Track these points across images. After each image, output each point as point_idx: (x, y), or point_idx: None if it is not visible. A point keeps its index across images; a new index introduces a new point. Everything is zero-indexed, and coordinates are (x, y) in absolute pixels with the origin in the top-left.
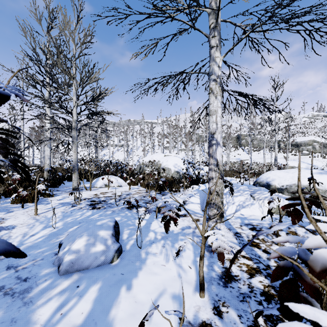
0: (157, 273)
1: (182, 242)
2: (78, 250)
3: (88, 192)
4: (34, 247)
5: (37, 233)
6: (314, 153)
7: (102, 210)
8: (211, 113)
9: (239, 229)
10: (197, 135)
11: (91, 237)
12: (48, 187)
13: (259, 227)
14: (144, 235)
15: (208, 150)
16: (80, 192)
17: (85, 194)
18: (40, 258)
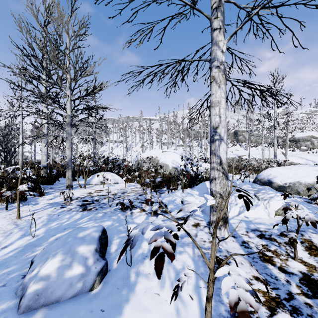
0: (149, 309)
1: (180, 257)
2: (48, 275)
3: (82, 190)
4: (1, 265)
5: (11, 244)
6: (312, 148)
7: (93, 212)
8: (213, 104)
9: (246, 237)
10: (195, 131)
11: (68, 256)
12: (42, 185)
13: (268, 234)
14: (137, 246)
15: (210, 146)
16: (74, 190)
17: (78, 193)
18: (1, 283)
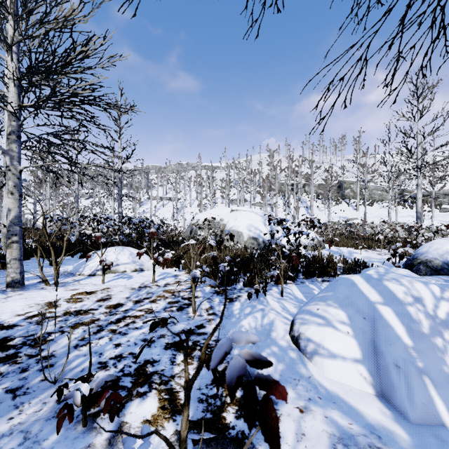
0: None
1: None
2: None
3: (41, 295)
4: None
5: None
6: None
7: None
8: None
9: None
10: (279, 183)
11: None
12: None
13: None
14: None
15: None
16: (20, 295)
17: (19, 305)
18: None
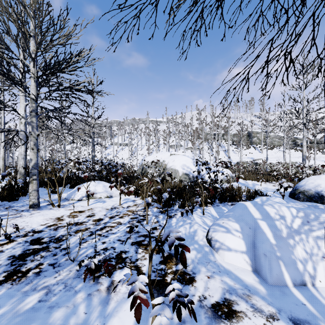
0: None
1: None
2: None
3: (51, 213)
4: None
5: None
6: None
7: (23, 286)
8: None
9: None
10: (205, 133)
11: None
12: (1, 201)
13: None
14: None
15: None
16: (39, 213)
17: (40, 219)
18: None
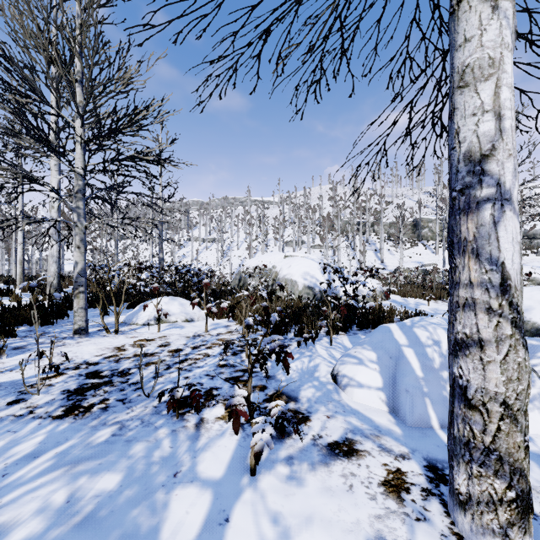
0: None
1: None
2: None
3: (107, 341)
4: None
5: None
6: None
7: (89, 421)
8: (470, 75)
9: None
10: (343, 222)
11: None
12: (30, 325)
13: None
14: None
15: (452, 228)
16: (88, 341)
17: (92, 348)
18: None
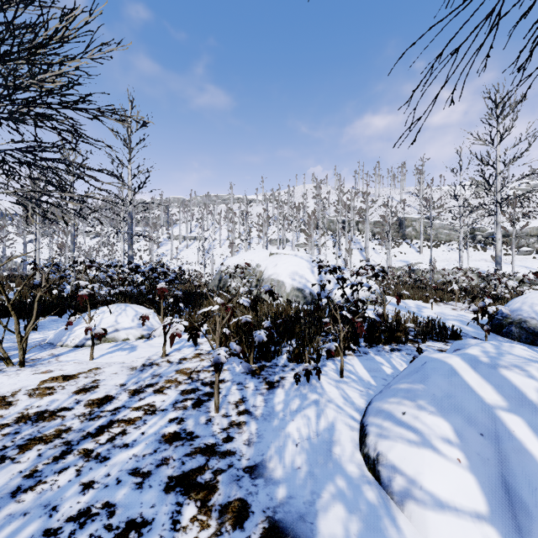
0: None
1: None
2: None
3: None
4: None
5: None
6: None
7: None
8: None
9: None
10: (327, 220)
11: None
12: None
13: None
14: None
15: None
16: None
17: None
18: None
